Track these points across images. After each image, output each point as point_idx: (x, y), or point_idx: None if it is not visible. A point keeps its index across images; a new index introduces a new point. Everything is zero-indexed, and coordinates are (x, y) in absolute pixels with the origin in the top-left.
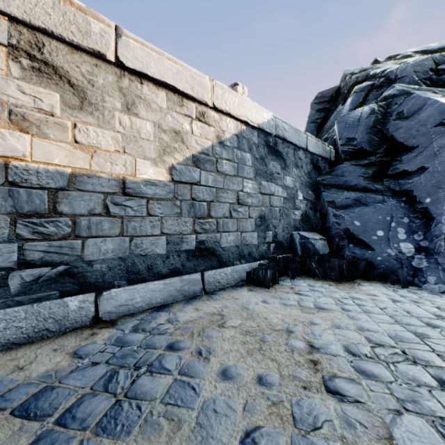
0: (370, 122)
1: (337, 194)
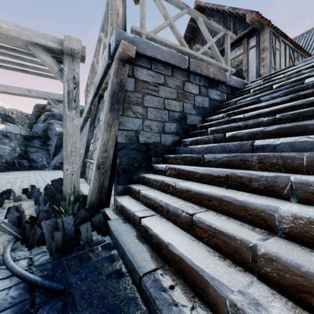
0: (44, 129)
1: (31, 149)
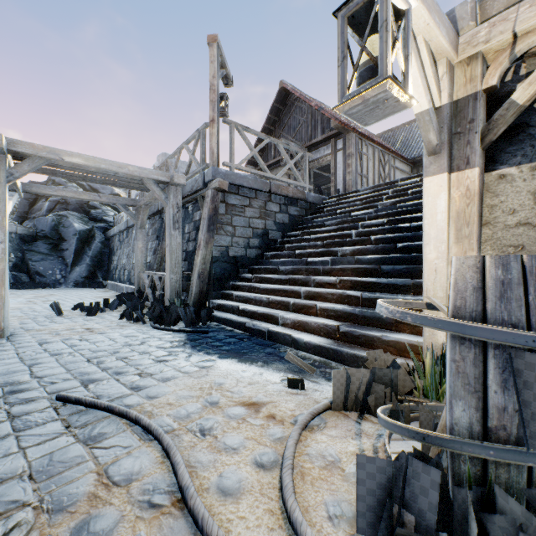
0: (53, 224)
1: (34, 255)
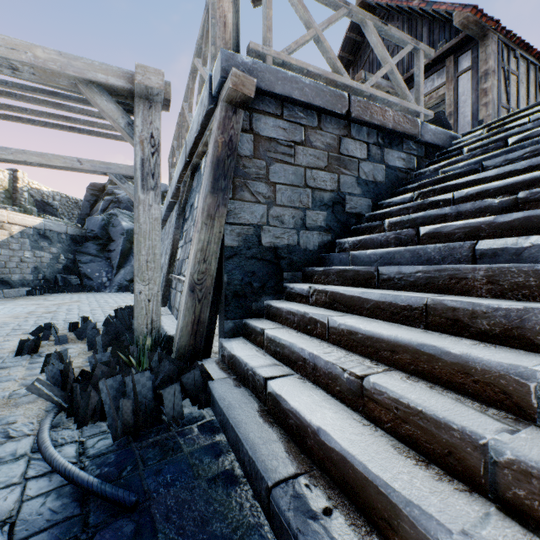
0: (103, 224)
1: (83, 257)
